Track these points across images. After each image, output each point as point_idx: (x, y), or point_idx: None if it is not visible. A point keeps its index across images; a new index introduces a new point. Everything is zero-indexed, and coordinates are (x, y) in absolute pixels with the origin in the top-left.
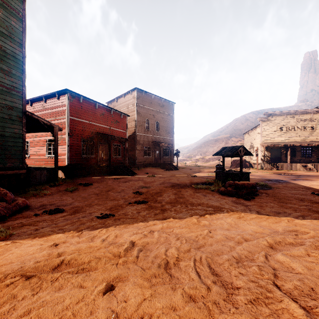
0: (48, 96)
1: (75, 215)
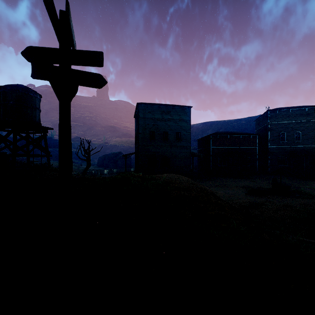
0: (205, 137)
1: None
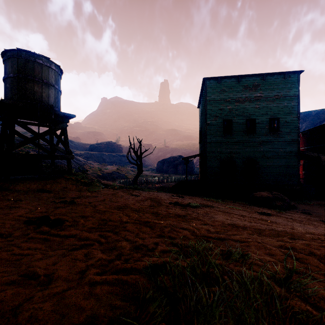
0: (322, 126)
1: (312, 217)
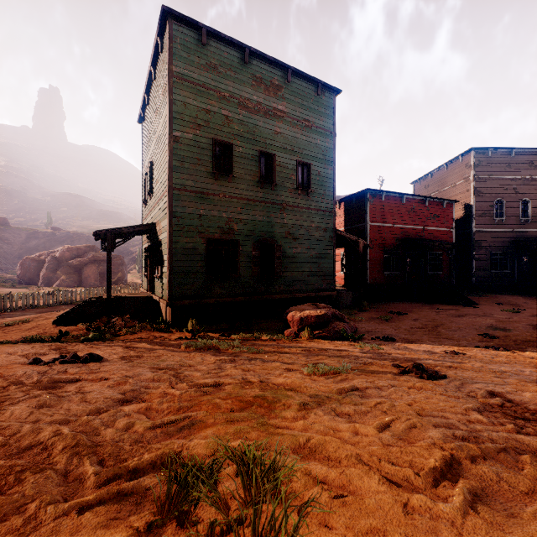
0: (343, 201)
1: (414, 346)
